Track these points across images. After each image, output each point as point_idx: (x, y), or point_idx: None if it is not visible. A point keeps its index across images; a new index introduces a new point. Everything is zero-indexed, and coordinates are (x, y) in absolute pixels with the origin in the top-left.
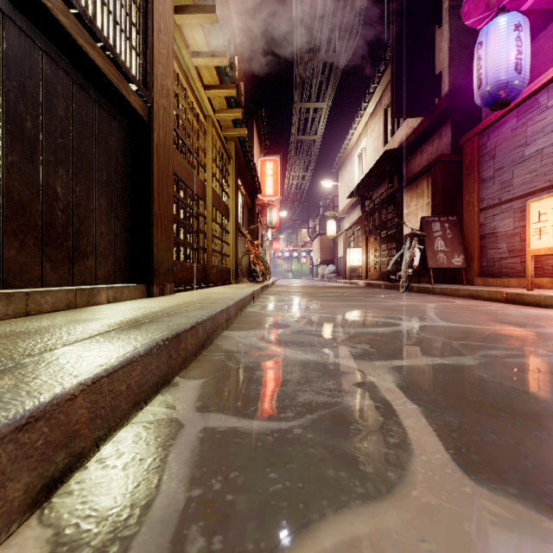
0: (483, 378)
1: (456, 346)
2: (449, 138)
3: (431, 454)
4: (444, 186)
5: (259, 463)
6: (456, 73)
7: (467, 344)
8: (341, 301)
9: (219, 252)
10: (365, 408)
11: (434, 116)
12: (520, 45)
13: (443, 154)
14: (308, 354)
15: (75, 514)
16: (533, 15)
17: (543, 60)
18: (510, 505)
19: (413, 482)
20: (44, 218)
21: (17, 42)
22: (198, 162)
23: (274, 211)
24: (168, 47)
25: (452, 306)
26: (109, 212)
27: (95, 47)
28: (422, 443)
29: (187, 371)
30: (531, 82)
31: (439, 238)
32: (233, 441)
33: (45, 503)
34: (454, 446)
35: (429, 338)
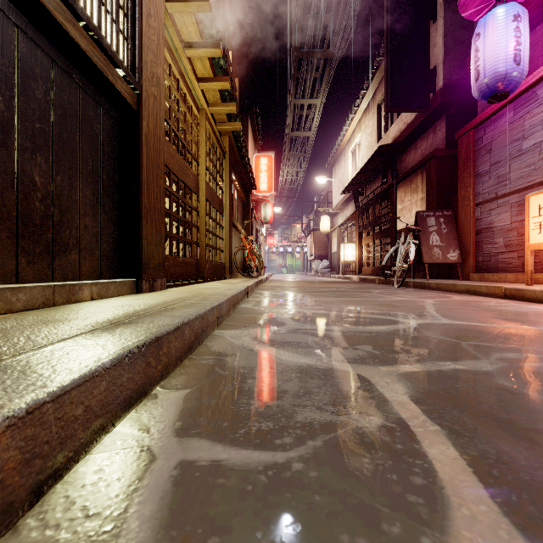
0: (507, 387)
1: (467, 348)
2: (444, 133)
3: (474, 505)
4: (439, 181)
5: (248, 521)
6: (451, 68)
7: (477, 345)
8: (337, 297)
9: (212, 247)
10: (377, 430)
11: (428, 111)
12: (519, 36)
13: (438, 149)
14: (305, 358)
15: None
16: (531, 6)
17: (540, 53)
18: None
19: None
20: (19, 208)
21: None
22: (191, 156)
23: (268, 206)
24: (159, 34)
25: (450, 302)
26: (94, 203)
27: (77, 26)
28: (458, 486)
29: (170, 379)
30: (529, 75)
31: (434, 232)
32: (216, 484)
33: None
34: (499, 490)
35: (434, 338)
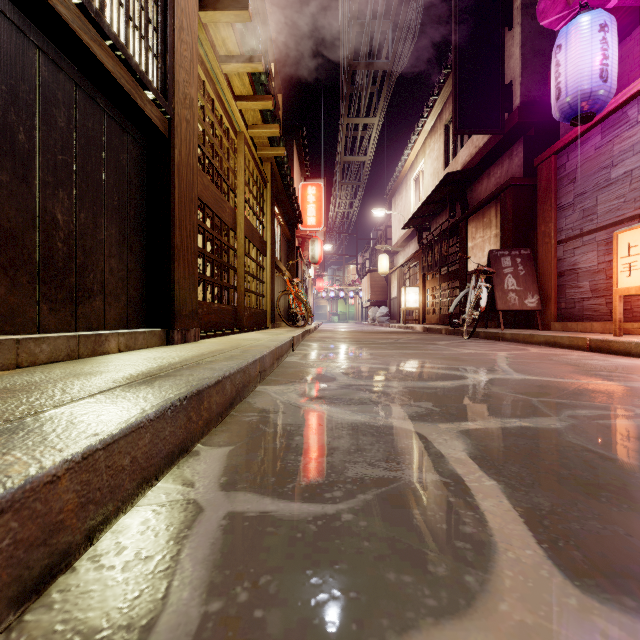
0: (574, 445)
1: (537, 405)
2: (521, 159)
3: (520, 550)
4: (515, 214)
5: (298, 563)
6: (529, 83)
7: (549, 401)
8: (396, 350)
9: (252, 292)
10: (431, 485)
11: (503, 133)
12: (606, 48)
13: (514, 177)
14: (358, 415)
15: (51, 639)
16: (621, 13)
17: (632, 67)
18: (631, 626)
19: (500, 590)
20: (41, 250)
21: (7, 38)
22: (228, 186)
23: (317, 244)
24: (192, 49)
25: (526, 355)
26: (121, 243)
27: (103, 45)
28: (507, 534)
29: (211, 436)
30: (618, 92)
31: (510, 275)
32: (265, 532)
33: (13, 622)
34: (547, 538)
35: (502, 394)
